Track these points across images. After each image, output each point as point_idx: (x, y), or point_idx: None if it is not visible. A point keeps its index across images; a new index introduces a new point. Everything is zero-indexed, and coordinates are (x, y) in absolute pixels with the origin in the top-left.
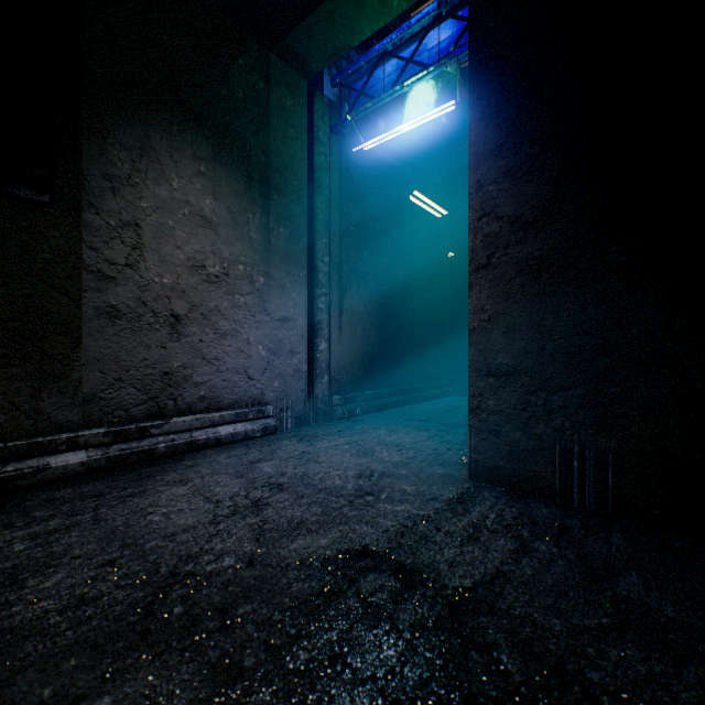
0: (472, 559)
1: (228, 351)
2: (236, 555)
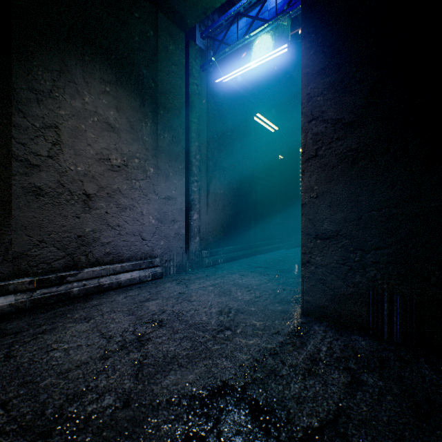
0: (314, 394)
1: (127, 220)
2: (115, 393)
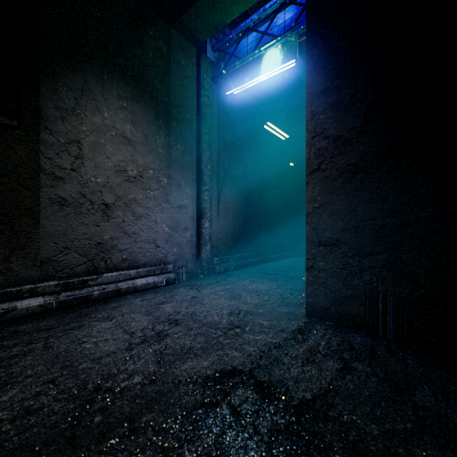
0: (310, 376)
1: (142, 228)
2: (143, 374)
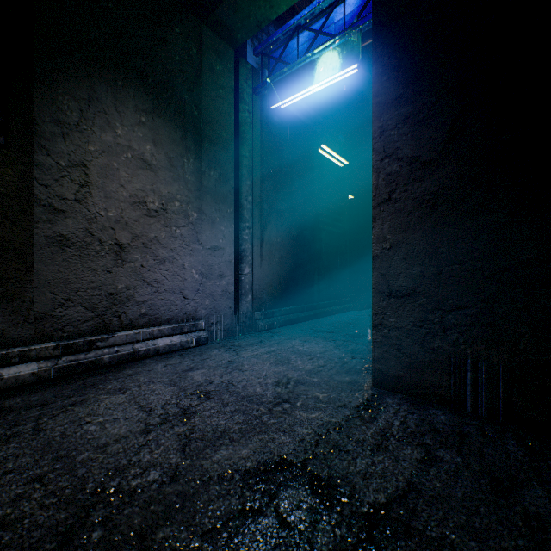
0: (383, 470)
1: (166, 275)
2: (161, 468)
